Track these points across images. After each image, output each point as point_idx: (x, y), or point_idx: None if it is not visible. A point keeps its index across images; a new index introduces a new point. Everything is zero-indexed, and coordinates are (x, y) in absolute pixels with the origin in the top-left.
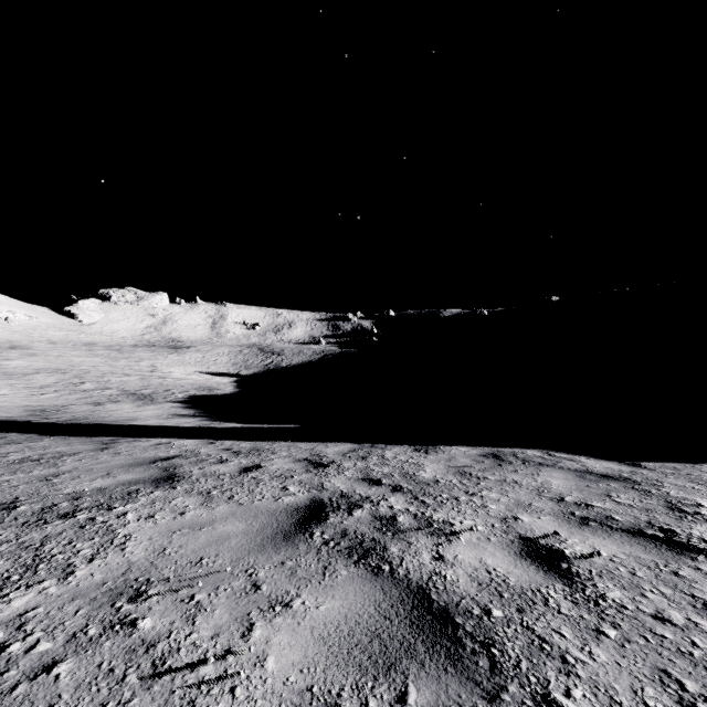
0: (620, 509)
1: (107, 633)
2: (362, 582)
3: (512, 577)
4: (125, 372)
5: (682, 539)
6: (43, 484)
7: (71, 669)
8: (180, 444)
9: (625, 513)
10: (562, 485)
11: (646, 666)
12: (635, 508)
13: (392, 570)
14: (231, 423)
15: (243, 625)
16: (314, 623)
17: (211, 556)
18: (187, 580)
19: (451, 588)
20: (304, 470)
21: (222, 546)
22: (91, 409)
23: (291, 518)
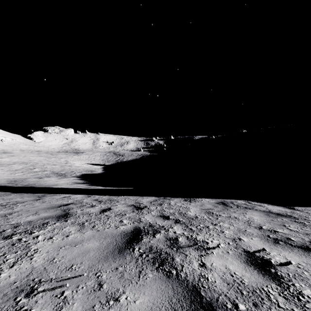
0: (292, 234)
1: None
2: (161, 282)
3: (245, 278)
4: (54, 163)
5: None
6: (2, 218)
7: None
8: (74, 197)
9: (296, 236)
10: (259, 219)
11: None
12: (300, 233)
13: (177, 274)
14: (100, 187)
15: None
16: None
17: (78, 263)
18: (62, 280)
19: (212, 287)
20: (131, 211)
21: (85, 257)
22: (37, 180)
23: (123, 239)
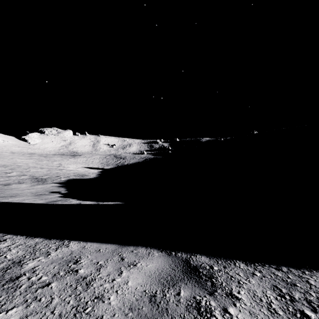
0: None
1: None
2: None
3: None
4: (42, 167)
5: None
6: None
7: None
8: None
9: None
10: None
11: None
12: None
13: None
14: (74, 200)
15: None
16: None
17: None
18: None
19: None
20: None
21: None
22: None
23: None
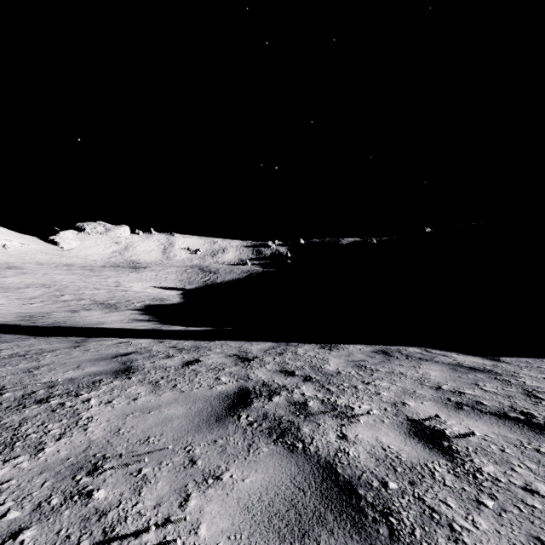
0: (487, 396)
1: (67, 503)
2: (280, 458)
3: (403, 453)
4: (96, 287)
5: (539, 421)
6: (26, 375)
7: (34, 536)
8: (137, 343)
9: (491, 399)
10: (439, 376)
11: (522, 534)
12: (499, 395)
13: (305, 447)
14: (177, 326)
15: (181, 496)
16: (240, 494)
17: (157, 435)
18: (136, 456)
19: (353, 463)
20: (233, 363)
21: (166, 426)
22: (68, 315)
23: (222, 403)
